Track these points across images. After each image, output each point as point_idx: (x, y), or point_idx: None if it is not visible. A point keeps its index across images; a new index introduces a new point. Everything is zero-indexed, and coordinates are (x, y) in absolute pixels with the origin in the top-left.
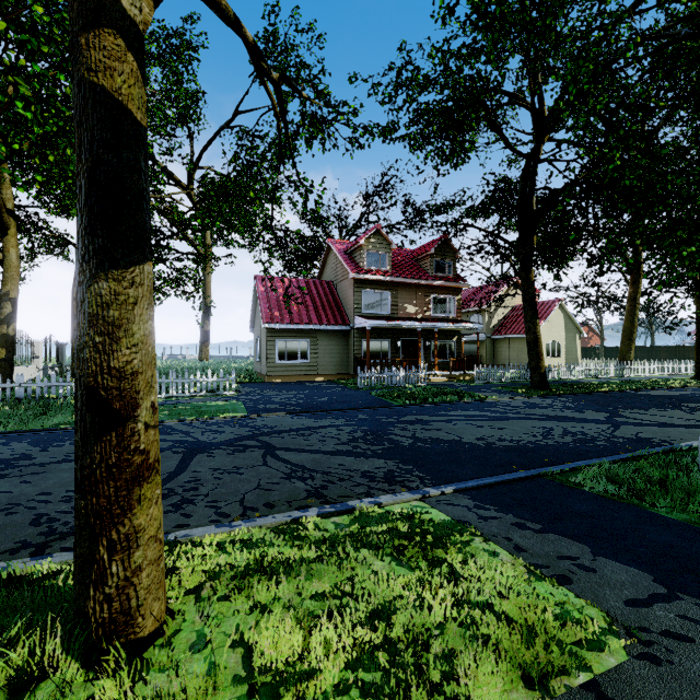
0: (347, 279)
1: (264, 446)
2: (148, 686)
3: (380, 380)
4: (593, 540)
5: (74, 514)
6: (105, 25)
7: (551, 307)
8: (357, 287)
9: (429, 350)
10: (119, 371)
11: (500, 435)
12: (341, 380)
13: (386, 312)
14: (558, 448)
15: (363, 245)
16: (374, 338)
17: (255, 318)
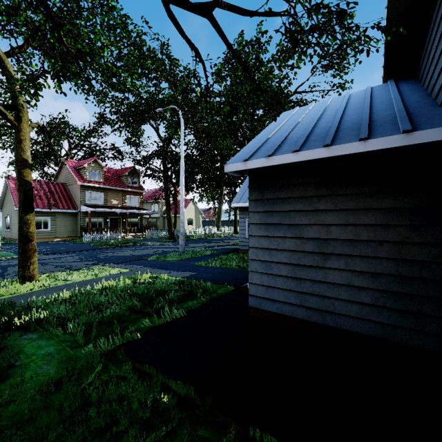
0: (76, 184)
1: (39, 263)
2: (42, 283)
3: (96, 238)
4: (139, 265)
5: (21, 258)
6: (27, 168)
7: (189, 202)
8: (82, 189)
9: (125, 223)
10: (31, 232)
11: (139, 253)
12: (72, 239)
13: (101, 203)
14: (154, 254)
15: (86, 167)
16: (93, 217)
17: (4, 202)
